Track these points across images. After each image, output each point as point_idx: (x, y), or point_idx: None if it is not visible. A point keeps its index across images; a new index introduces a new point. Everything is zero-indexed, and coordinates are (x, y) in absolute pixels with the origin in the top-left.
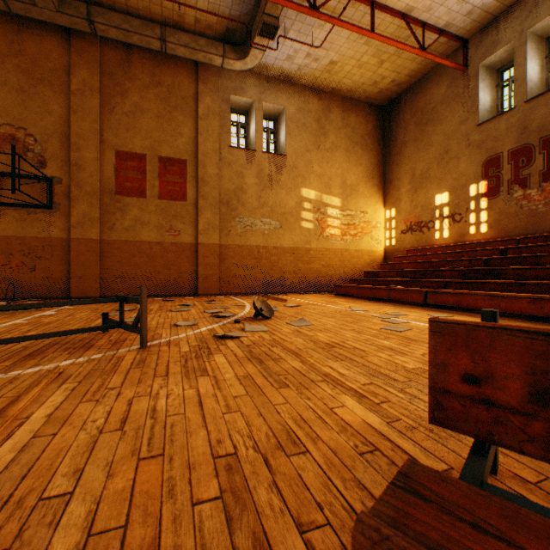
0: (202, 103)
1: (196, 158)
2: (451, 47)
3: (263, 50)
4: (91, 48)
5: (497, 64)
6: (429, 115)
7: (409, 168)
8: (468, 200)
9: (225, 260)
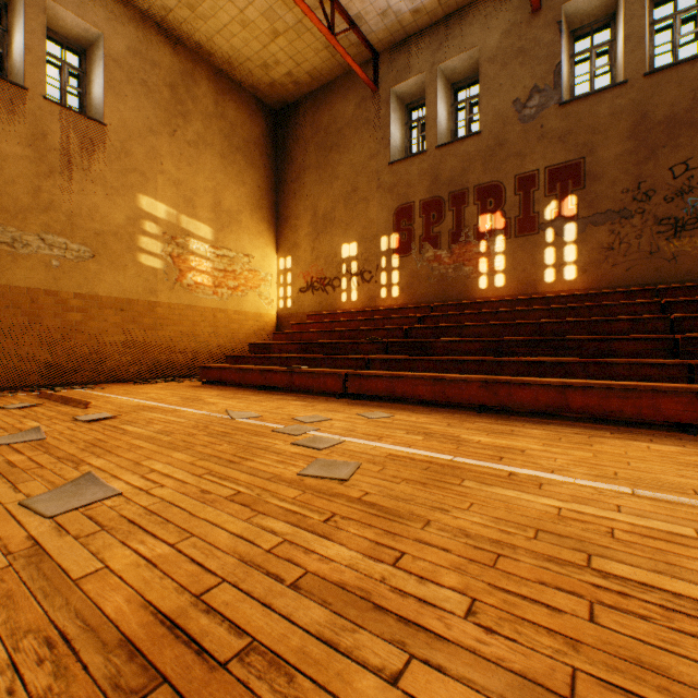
0: None
1: None
2: (361, 56)
3: None
4: None
5: (407, 97)
6: (335, 138)
7: (310, 203)
8: (380, 256)
9: None
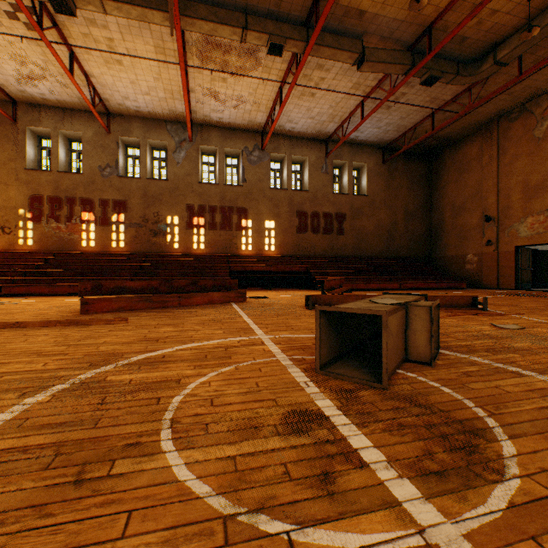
0: None
1: None
2: (4, 97)
3: None
4: None
5: (40, 133)
6: None
7: None
8: (19, 220)
9: None
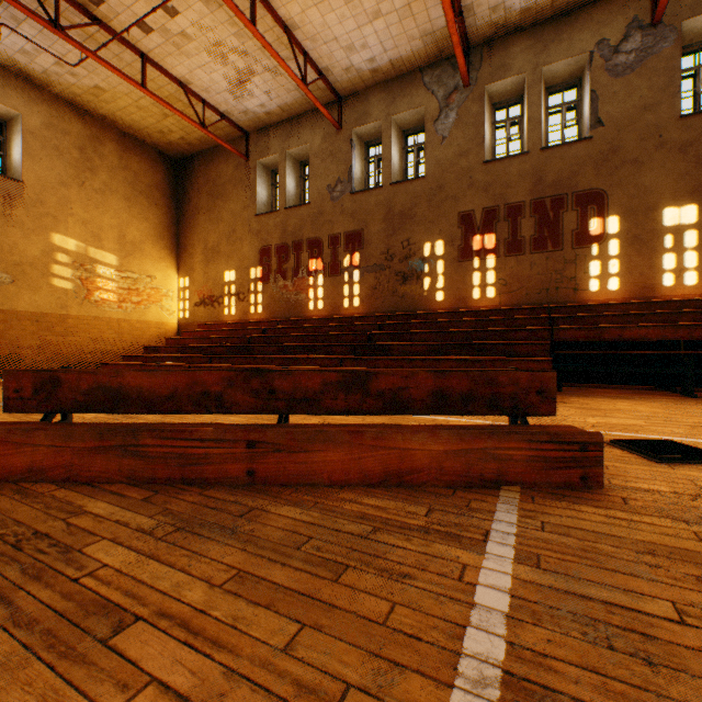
0: None
1: None
2: (237, 133)
3: None
4: None
5: (271, 166)
6: (220, 189)
7: (203, 237)
8: (250, 282)
9: None
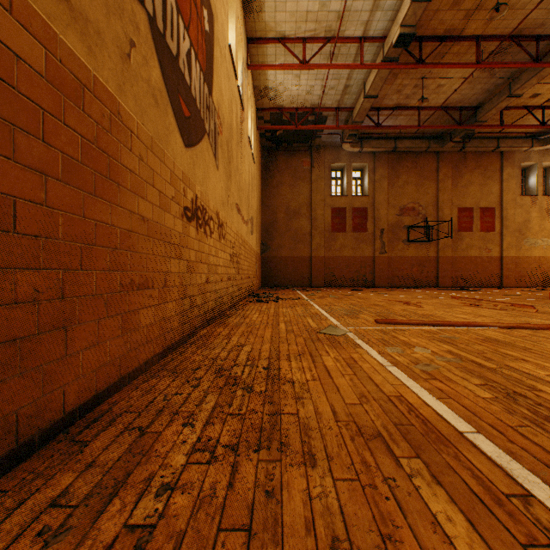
0: (504, 172)
1: (499, 205)
2: None
3: None
4: (447, 156)
5: None
6: None
7: None
8: None
9: (517, 266)
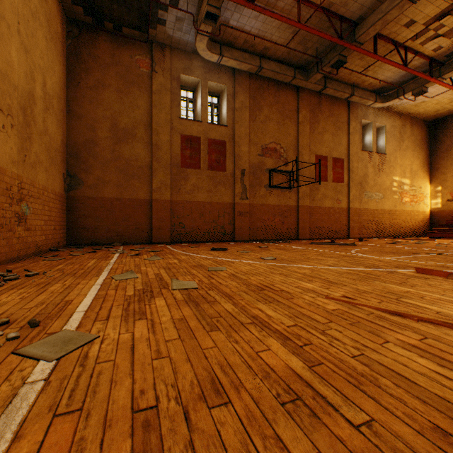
0: (351, 125)
1: (347, 157)
2: None
3: (401, 99)
4: (306, 97)
5: None
6: None
7: None
8: None
9: (359, 218)
